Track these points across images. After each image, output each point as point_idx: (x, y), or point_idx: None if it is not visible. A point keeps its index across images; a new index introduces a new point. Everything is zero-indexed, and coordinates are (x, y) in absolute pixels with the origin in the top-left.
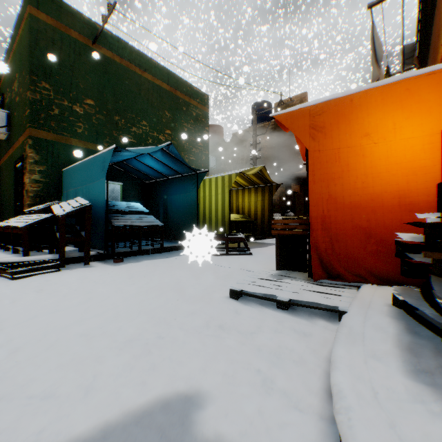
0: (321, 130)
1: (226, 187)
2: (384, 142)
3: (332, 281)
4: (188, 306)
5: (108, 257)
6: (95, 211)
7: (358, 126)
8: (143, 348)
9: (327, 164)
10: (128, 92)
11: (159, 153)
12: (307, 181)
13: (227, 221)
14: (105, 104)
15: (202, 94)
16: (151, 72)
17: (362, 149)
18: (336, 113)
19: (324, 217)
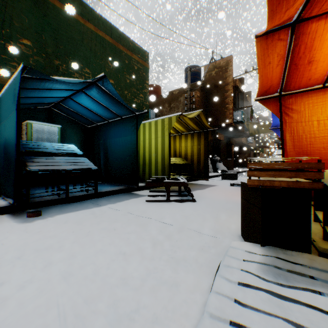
0: None
1: (165, 130)
2: None
3: None
4: None
5: (26, 207)
6: (9, 152)
7: None
8: None
9: None
10: (69, 38)
11: (94, 90)
12: None
13: (167, 164)
14: (44, 47)
15: (143, 51)
16: (94, 24)
17: None
18: None
19: None
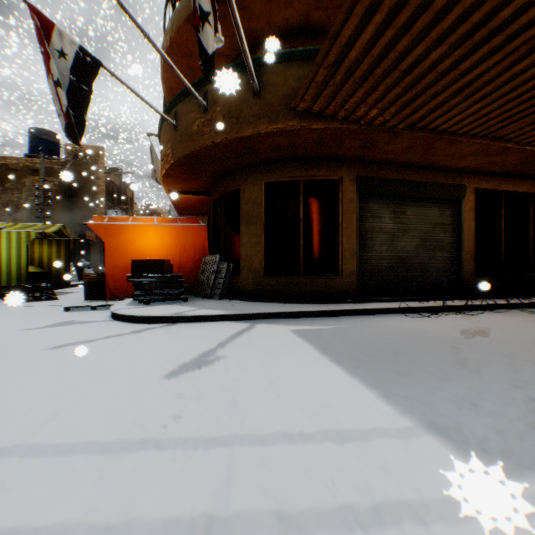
0: (111, 235)
1: (24, 242)
2: (135, 245)
3: (116, 299)
4: (45, 315)
5: None
6: None
7: (127, 237)
8: (44, 320)
9: (114, 250)
10: None
11: None
12: (105, 256)
13: (26, 273)
14: None
15: None
16: None
17: (128, 246)
18: (118, 230)
19: (113, 273)
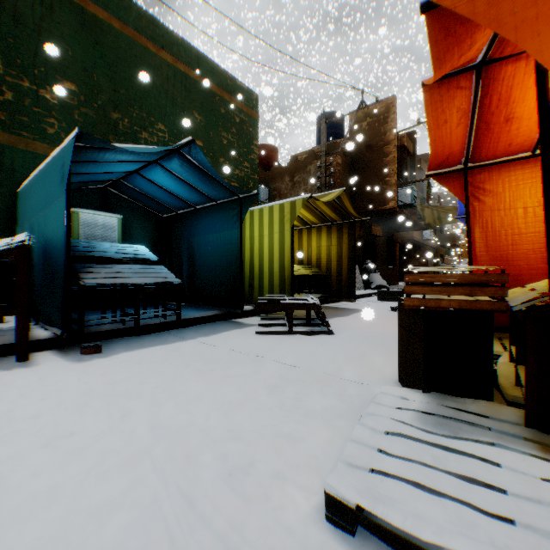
0: None
1: (286, 221)
2: None
3: None
4: None
5: (77, 340)
6: (53, 258)
7: None
8: None
9: None
10: (134, 77)
11: (176, 161)
12: (544, 163)
13: (288, 276)
14: (96, 93)
15: (249, 93)
16: (172, 52)
17: None
18: None
19: None
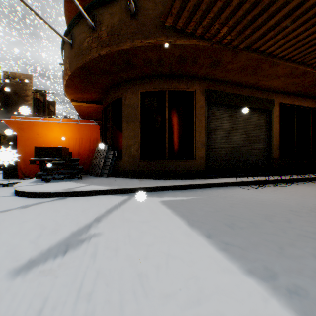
0: (23, 129)
1: None
2: (43, 137)
3: (27, 178)
4: None
5: None
6: None
7: (36, 131)
8: None
9: (26, 141)
10: None
11: None
12: (18, 145)
13: None
14: None
15: None
16: None
17: (37, 138)
18: (29, 126)
19: (24, 158)
